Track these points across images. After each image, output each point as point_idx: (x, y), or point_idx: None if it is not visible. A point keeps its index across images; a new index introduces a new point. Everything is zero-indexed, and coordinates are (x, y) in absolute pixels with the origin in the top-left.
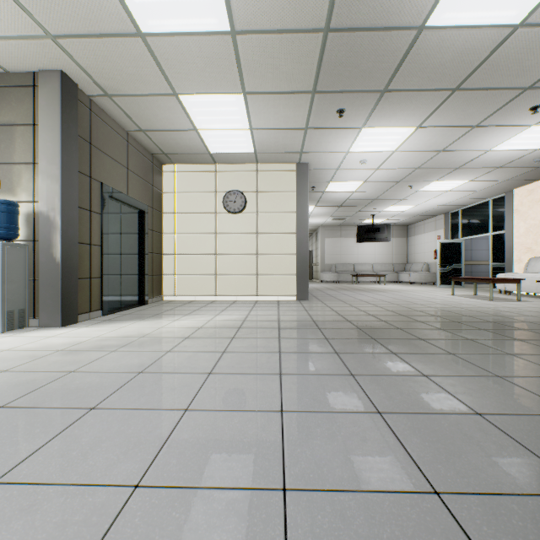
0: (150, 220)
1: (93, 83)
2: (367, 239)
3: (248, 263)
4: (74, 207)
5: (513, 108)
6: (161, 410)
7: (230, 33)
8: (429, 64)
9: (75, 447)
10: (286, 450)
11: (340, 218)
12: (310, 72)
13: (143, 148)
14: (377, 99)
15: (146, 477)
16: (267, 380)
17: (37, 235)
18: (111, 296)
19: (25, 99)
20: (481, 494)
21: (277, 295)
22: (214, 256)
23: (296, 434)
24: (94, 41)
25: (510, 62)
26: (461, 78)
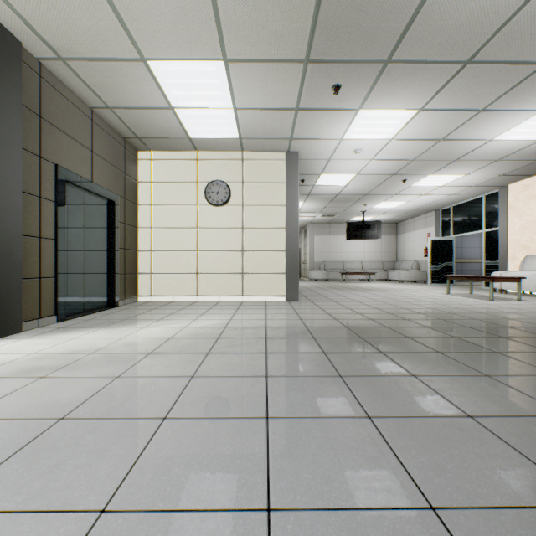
0: (122, 212)
1: (39, 40)
2: (357, 236)
3: (233, 261)
4: (16, 190)
5: (526, 88)
6: (57, 514)
7: None
8: (442, 26)
9: None
10: None
11: (329, 214)
12: (302, 32)
13: (113, 130)
14: (378, 73)
15: None
16: (246, 432)
17: None
18: (71, 298)
19: None
20: None
21: (264, 296)
22: (195, 252)
23: None
24: None
25: (534, 26)
26: (476, 47)
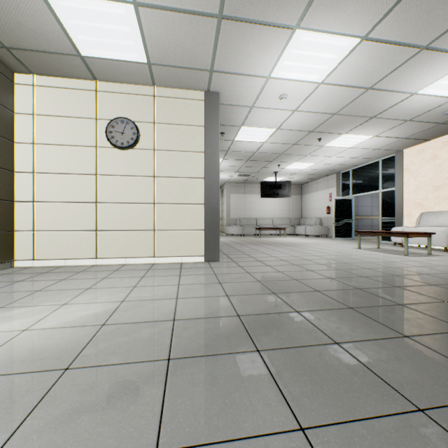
0: None
1: None
2: (270, 194)
3: (142, 215)
4: None
5: None
6: None
7: None
8: None
9: None
10: None
11: (245, 174)
12: None
13: None
14: None
15: None
16: None
17: None
18: None
19: None
20: None
21: (180, 256)
22: (94, 204)
23: None
24: None
25: None
26: None
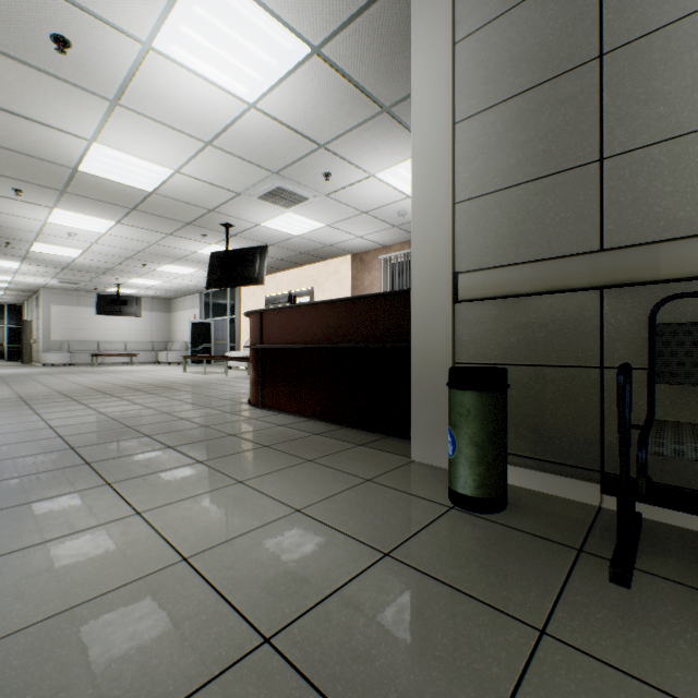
0: None
1: None
2: (112, 312)
3: None
4: None
5: (190, 231)
6: None
7: None
8: (98, 189)
9: None
10: None
11: (72, 281)
12: None
13: None
14: (60, 194)
15: None
16: None
17: None
18: None
19: None
20: None
21: None
22: None
23: None
24: None
25: (163, 207)
26: (134, 205)
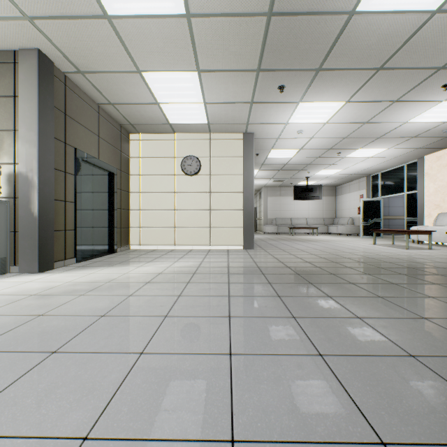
0: (119, 181)
1: (67, 60)
2: (302, 197)
3: (202, 218)
4: (50, 168)
5: (427, 85)
6: (118, 353)
7: (186, 16)
8: (357, 46)
9: (30, 394)
10: (234, 396)
11: (280, 180)
12: (255, 52)
13: (113, 119)
14: (312, 77)
15: (96, 428)
16: (217, 323)
17: (17, 193)
18: (84, 246)
19: (7, 74)
20: (427, 445)
21: (227, 245)
22: (174, 211)
23: (244, 379)
24: (66, 23)
25: (427, 44)
26: (385, 59)
